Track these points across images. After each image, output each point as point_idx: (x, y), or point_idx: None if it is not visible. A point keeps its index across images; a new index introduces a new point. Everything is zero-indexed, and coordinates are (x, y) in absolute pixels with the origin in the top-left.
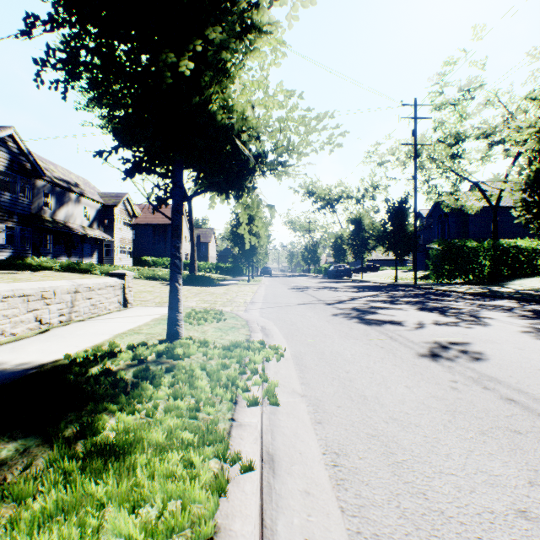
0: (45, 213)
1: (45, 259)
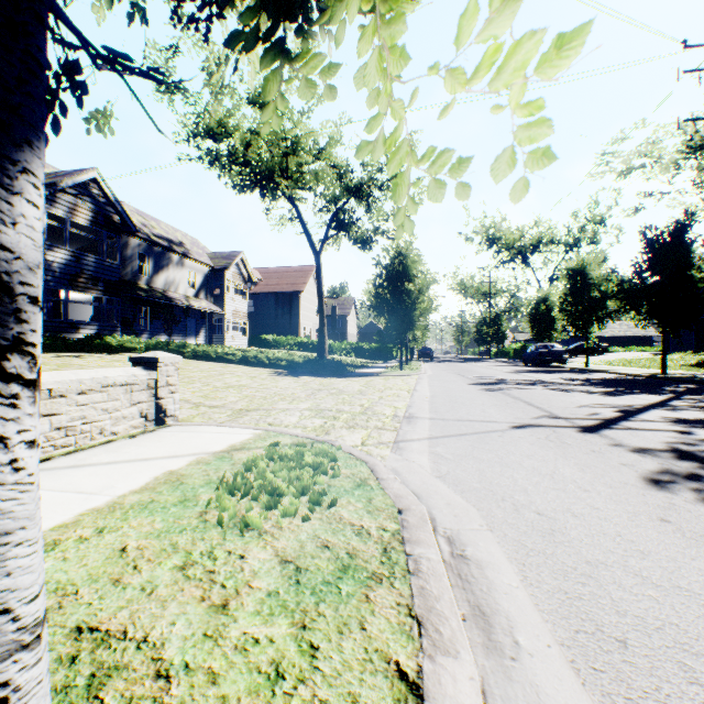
0: (141, 280)
1: (128, 337)
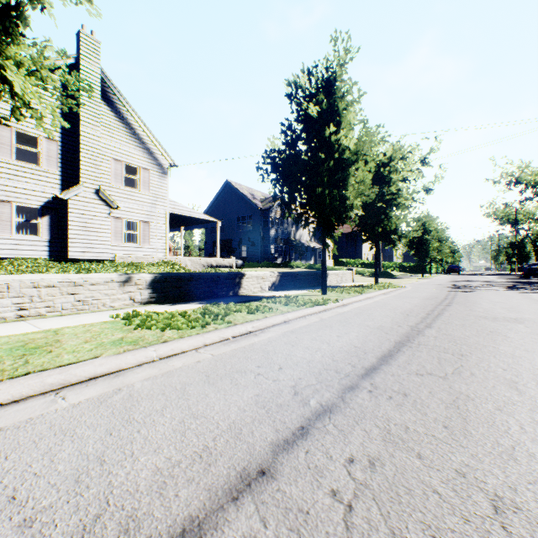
0: (291, 236)
1: (298, 262)
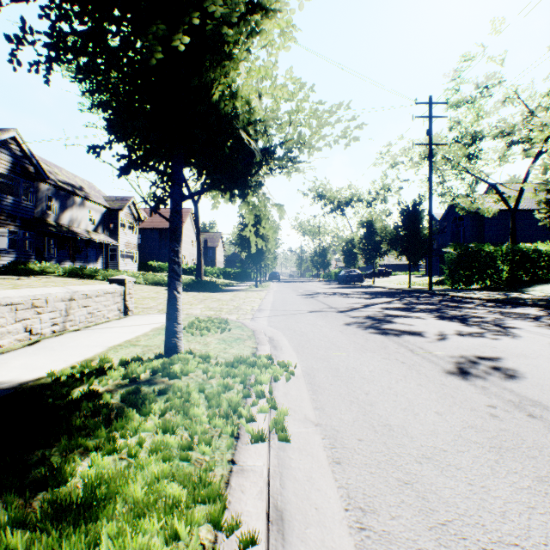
0: (49, 217)
1: (47, 264)
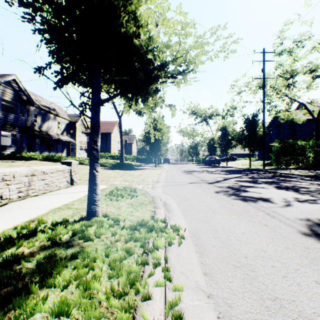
0: (35, 126)
1: (33, 153)
